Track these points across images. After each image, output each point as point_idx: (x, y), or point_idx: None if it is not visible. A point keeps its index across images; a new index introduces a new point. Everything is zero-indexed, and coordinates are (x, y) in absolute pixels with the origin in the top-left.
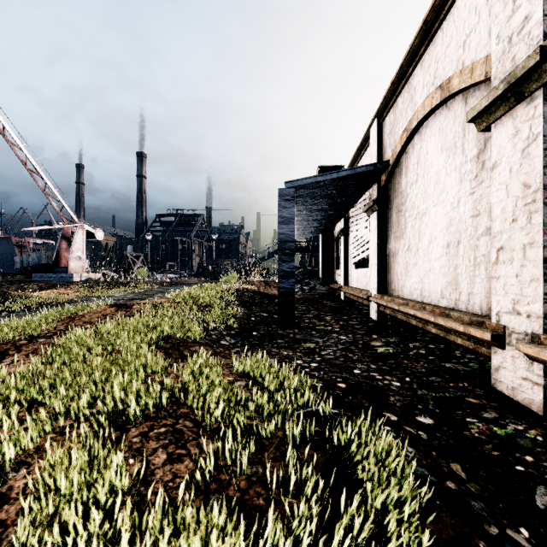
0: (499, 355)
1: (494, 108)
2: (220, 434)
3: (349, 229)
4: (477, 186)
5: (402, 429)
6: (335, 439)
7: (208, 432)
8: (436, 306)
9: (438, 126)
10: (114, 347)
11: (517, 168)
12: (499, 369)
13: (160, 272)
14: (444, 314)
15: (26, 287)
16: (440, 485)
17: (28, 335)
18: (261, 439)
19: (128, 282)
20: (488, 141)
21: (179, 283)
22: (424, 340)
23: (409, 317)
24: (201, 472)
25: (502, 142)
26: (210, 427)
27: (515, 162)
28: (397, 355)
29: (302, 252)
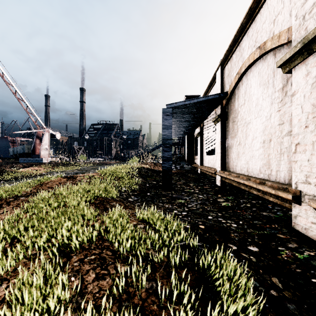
0: (297, 208)
1: (294, 59)
2: (129, 261)
3: (203, 132)
4: (282, 106)
5: (240, 255)
6: (201, 264)
7: (121, 258)
8: (256, 178)
9: (258, 71)
10: (65, 203)
11: (308, 95)
12: (297, 217)
13: (93, 157)
14: (262, 183)
15: (16, 166)
16: (267, 293)
17: (15, 195)
18: (154, 263)
19: (75, 163)
20: (289, 79)
21: (104, 163)
22: (249, 198)
23: (240, 184)
24: (116, 286)
25: (298, 79)
26: (122, 255)
27: (307, 91)
28: (233, 207)
29: (175, 145)
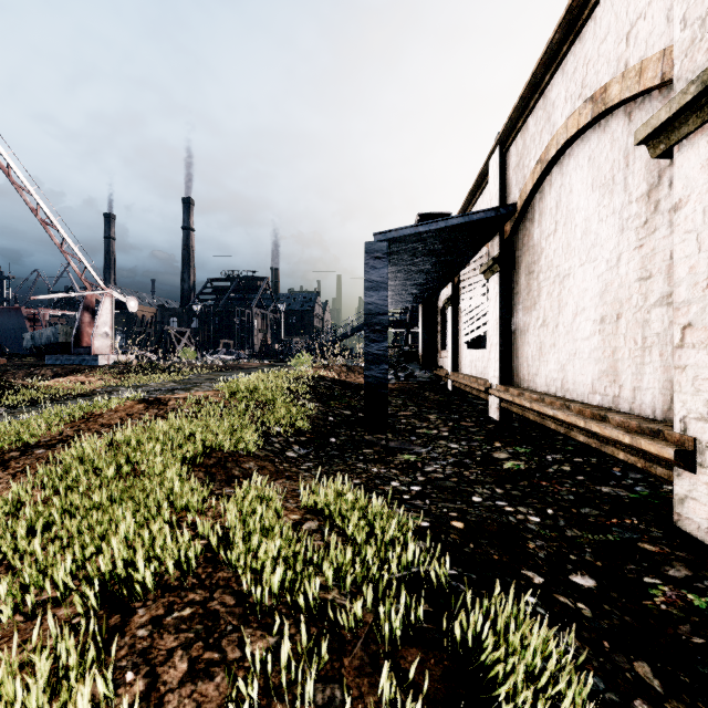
0: (686, 481)
1: (678, 123)
2: (274, 630)
3: (460, 297)
4: (647, 237)
5: (552, 600)
6: (457, 634)
7: (257, 614)
8: (585, 404)
9: (588, 155)
10: (135, 464)
11: None
12: (686, 500)
13: (211, 352)
14: (599, 416)
15: (38, 373)
16: None
17: (23, 443)
18: (339, 629)
19: (169, 366)
20: (664, 172)
21: (235, 367)
22: (567, 450)
23: (546, 418)
24: (240, 699)
25: (690, 171)
26: (261, 606)
27: None
28: (531, 474)
29: (395, 327)
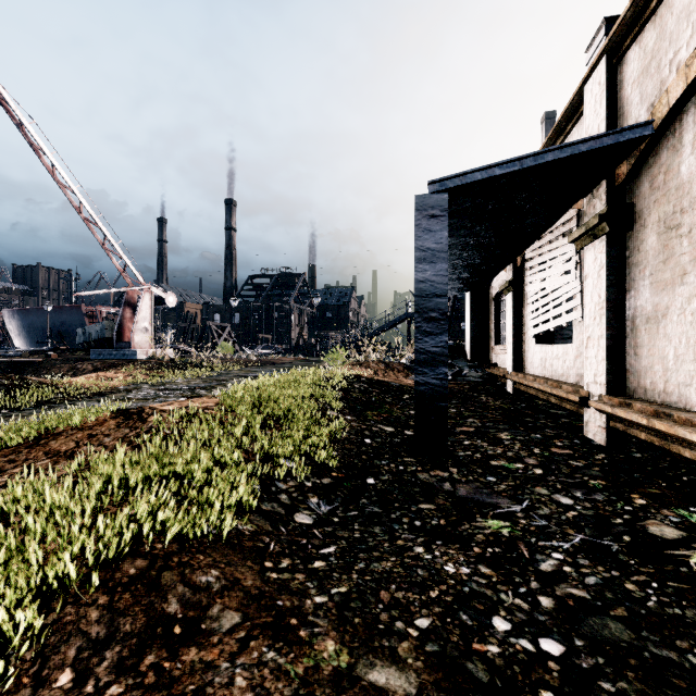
0: None
1: None
2: None
3: (526, 279)
4: None
5: None
6: None
7: None
8: None
9: None
10: None
11: None
12: None
13: (250, 346)
14: None
15: (80, 367)
16: None
17: None
18: None
19: (201, 361)
20: None
21: (268, 362)
22: None
23: None
24: None
25: None
26: None
27: None
28: None
29: None
